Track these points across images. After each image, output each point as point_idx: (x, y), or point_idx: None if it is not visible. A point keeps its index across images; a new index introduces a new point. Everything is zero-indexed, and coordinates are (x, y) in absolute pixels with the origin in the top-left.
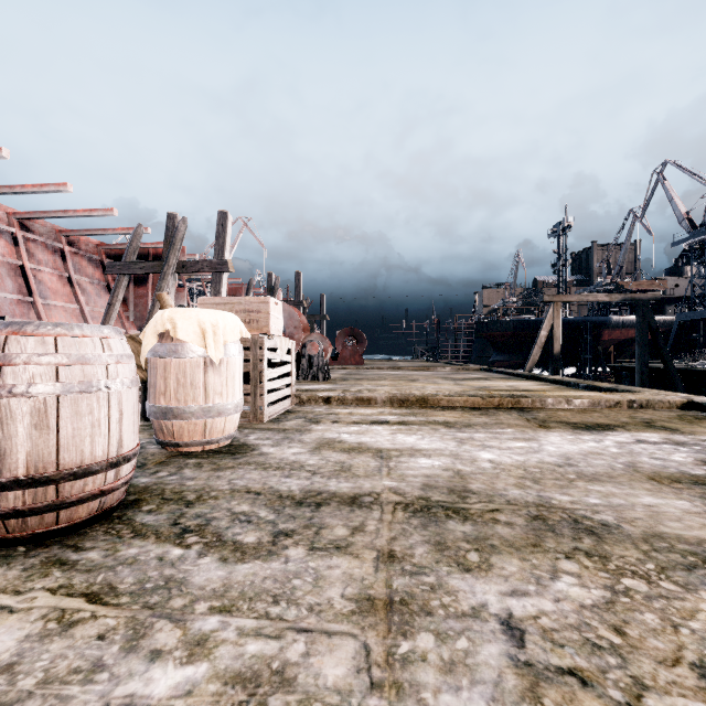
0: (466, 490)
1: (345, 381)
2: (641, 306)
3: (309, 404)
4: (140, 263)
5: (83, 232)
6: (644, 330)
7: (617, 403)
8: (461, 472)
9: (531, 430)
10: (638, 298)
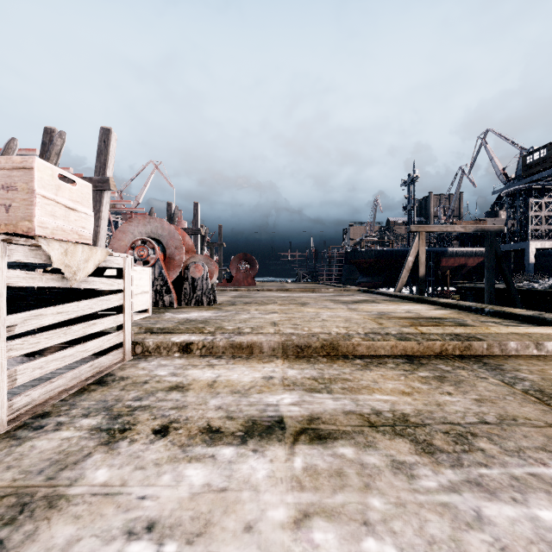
0: None
1: (232, 305)
2: (489, 236)
3: (157, 354)
4: None
5: None
6: (492, 256)
7: None
8: None
9: None
10: (487, 229)
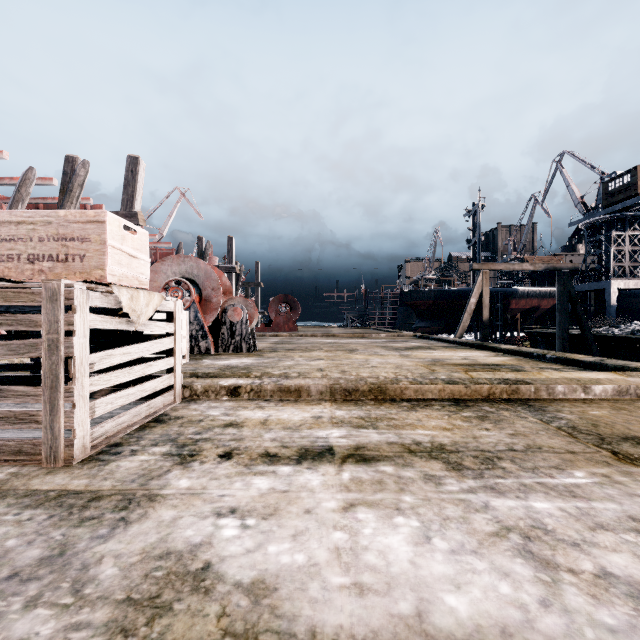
0: None
1: (274, 352)
2: (562, 275)
3: (205, 398)
4: None
5: None
6: (565, 298)
7: None
8: None
9: (623, 476)
10: (559, 267)
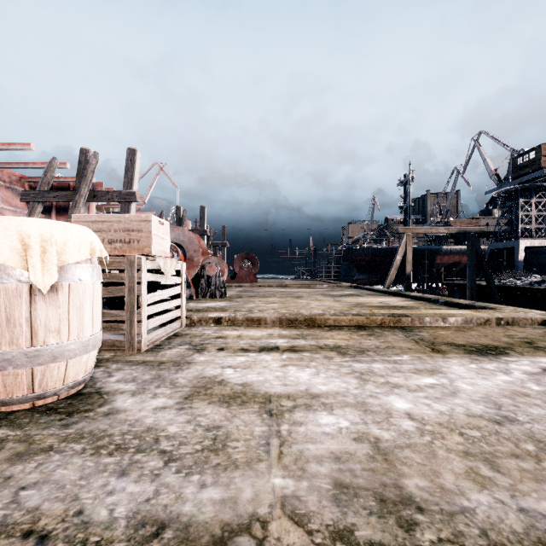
0: (403, 498)
1: (240, 298)
2: (471, 237)
3: (200, 325)
4: (54, 192)
5: (4, 165)
6: (473, 255)
7: (486, 320)
8: (381, 445)
9: (427, 357)
10: (468, 231)
